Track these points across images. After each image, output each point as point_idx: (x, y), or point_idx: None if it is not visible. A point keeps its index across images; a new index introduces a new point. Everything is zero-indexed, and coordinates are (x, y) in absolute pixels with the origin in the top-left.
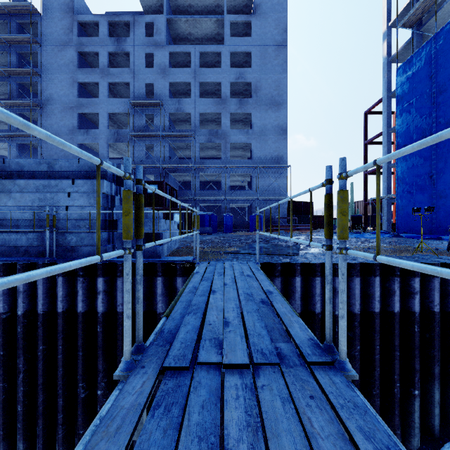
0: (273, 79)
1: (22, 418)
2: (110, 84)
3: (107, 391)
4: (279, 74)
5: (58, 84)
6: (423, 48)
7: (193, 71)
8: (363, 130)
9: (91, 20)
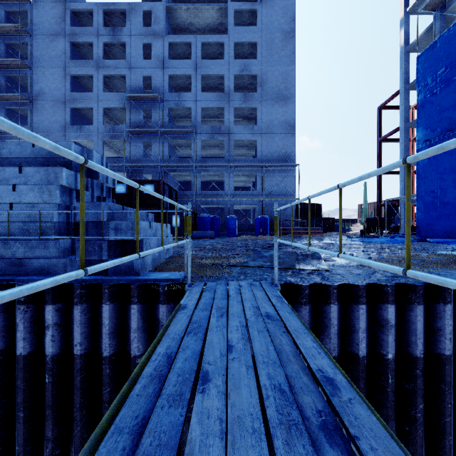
0: (280, 71)
1: None
2: (106, 77)
3: None
4: (287, 66)
5: (49, 77)
6: (449, 31)
7: (194, 63)
8: (377, 126)
9: (84, 8)
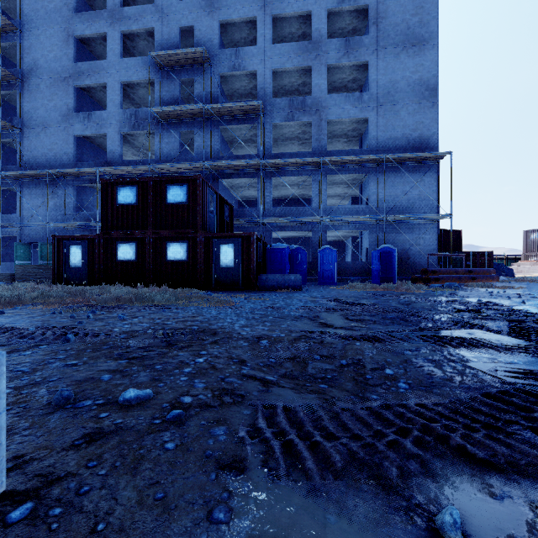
0: None
1: None
2: (127, 38)
3: None
4: None
5: (45, 43)
6: None
7: None
8: None
9: None
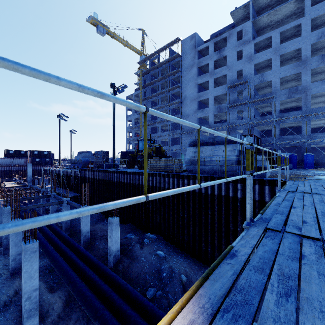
0: None
1: (210, 231)
2: (214, 79)
3: (241, 230)
4: None
5: (188, 89)
6: None
7: (273, 49)
8: None
9: (204, 47)
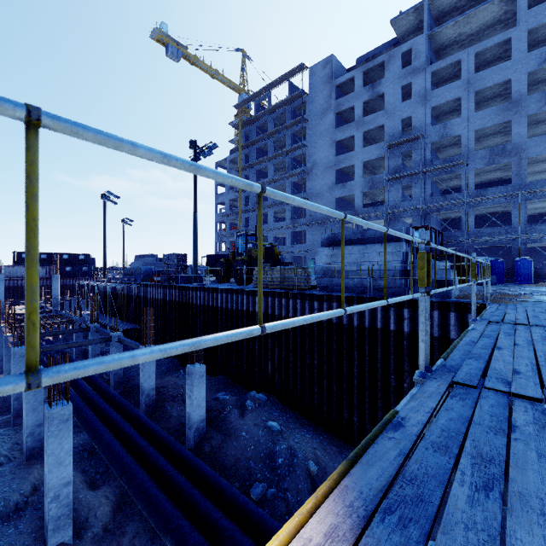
0: None
1: (356, 388)
2: (364, 132)
3: (410, 387)
4: None
5: (320, 149)
6: None
7: (464, 82)
8: None
9: (347, 78)
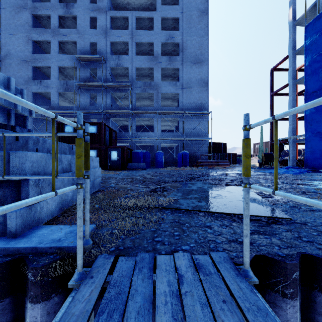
0: (196, 40)
1: None
2: (61, 42)
3: None
4: (202, 37)
5: (15, 42)
6: None
7: (130, 32)
8: (270, 84)
9: None
